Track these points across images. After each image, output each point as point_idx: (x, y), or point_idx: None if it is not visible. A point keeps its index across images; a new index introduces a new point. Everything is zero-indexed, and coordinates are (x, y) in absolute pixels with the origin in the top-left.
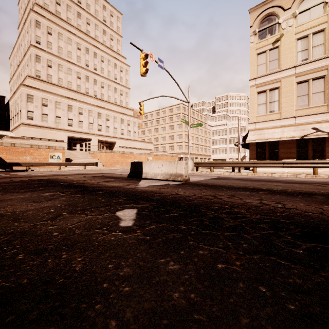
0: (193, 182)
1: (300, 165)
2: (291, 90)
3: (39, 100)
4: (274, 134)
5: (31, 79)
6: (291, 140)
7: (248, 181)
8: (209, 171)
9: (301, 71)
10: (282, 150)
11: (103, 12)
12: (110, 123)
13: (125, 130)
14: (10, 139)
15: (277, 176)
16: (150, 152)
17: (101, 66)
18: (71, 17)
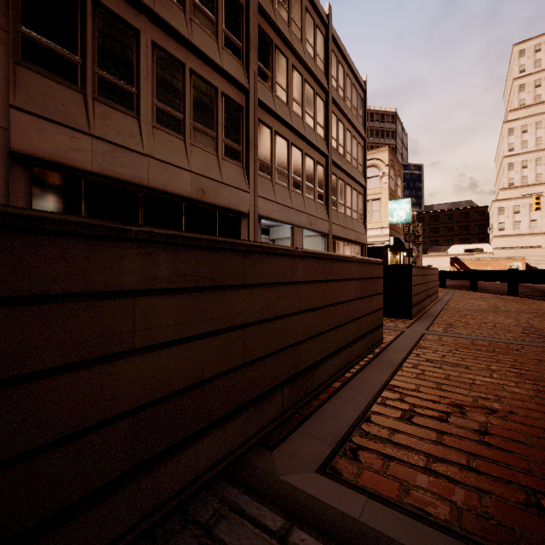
0: None
1: None
2: None
3: (510, 209)
4: None
5: (503, 191)
6: None
7: None
8: None
9: None
10: None
11: None
12: None
13: None
14: (476, 254)
15: None
16: None
17: None
18: None
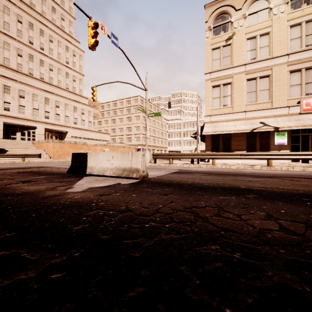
0: (153, 179)
1: (257, 156)
2: (242, 86)
3: None
4: (227, 127)
5: None
6: (242, 133)
7: (214, 175)
8: (168, 163)
9: (250, 69)
10: (234, 142)
11: None
12: (60, 110)
13: (79, 119)
14: None
15: (235, 167)
16: (107, 144)
17: (49, 46)
18: None
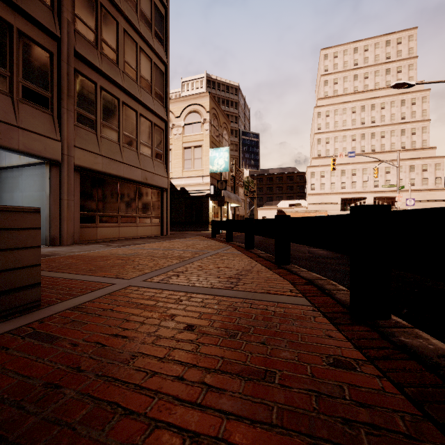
0: None
1: None
2: None
3: (318, 174)
4: None
5: (314, 160)
6: None
7: None
8: None
9: None
10: None
11: (386, 49)
12: (391, 176)
13: (417, 179)
14: (295, 208)
15: None
16: None
17: (380, 115)
18: (347, 86)
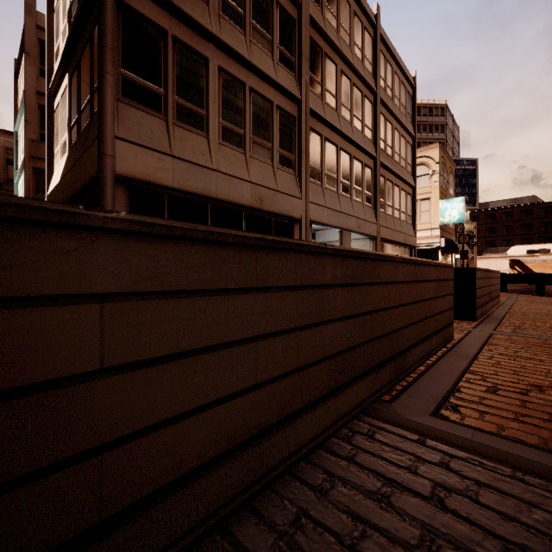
0: None
1: None
2: None
3: None
4: None
5: None
6: None
7: None
8: None
9: None
10: None
11: None
12: None
13: None
14: (542, 256)
15: None
16: None
17: None
18: None
